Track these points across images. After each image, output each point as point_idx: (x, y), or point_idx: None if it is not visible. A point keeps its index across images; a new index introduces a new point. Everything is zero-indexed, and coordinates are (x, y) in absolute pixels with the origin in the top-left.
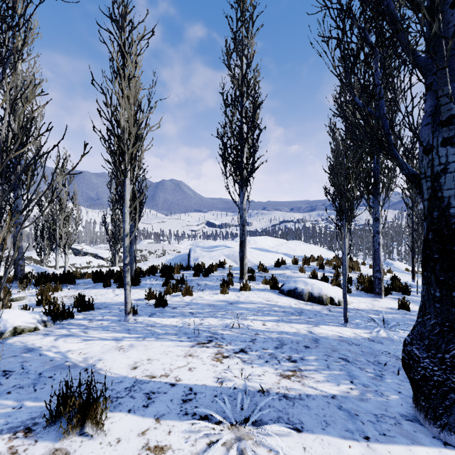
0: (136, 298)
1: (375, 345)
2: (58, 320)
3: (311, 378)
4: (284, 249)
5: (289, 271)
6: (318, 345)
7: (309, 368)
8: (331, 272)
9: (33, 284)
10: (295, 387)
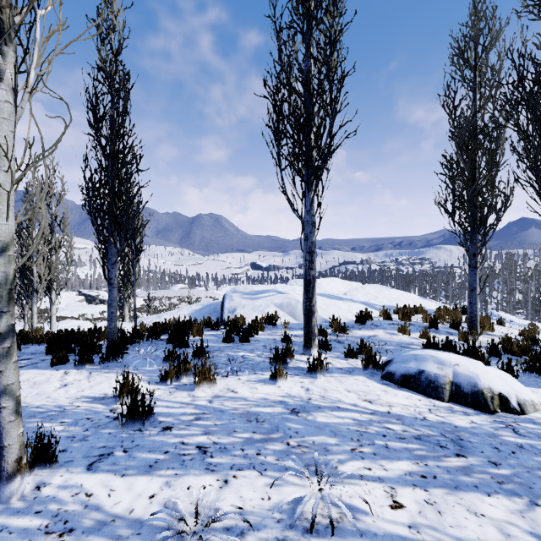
0: (98, 395)
1: None
2: None
3: None
4: (361, 295)
5: (382, 331)
6: None
7: None
8: (450, 333)
9: None
10: None
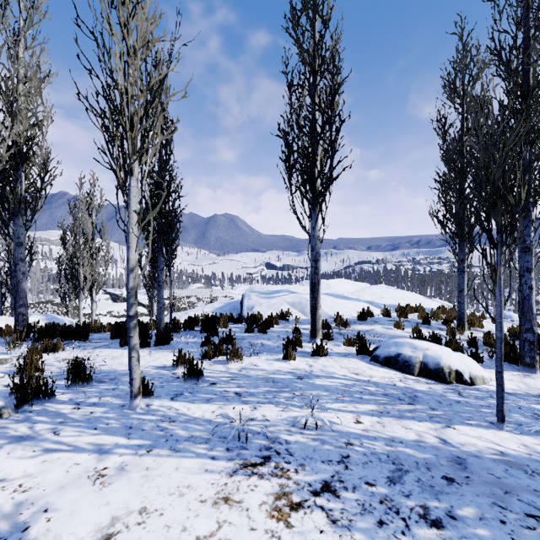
0: (160, 365)
1: None
2: (26, 405)
3: None
4: (367, 295)
5: (380, 326)
6: (470, 474)
7: None
8: (441, 329)
9: (31, 339)
10: None
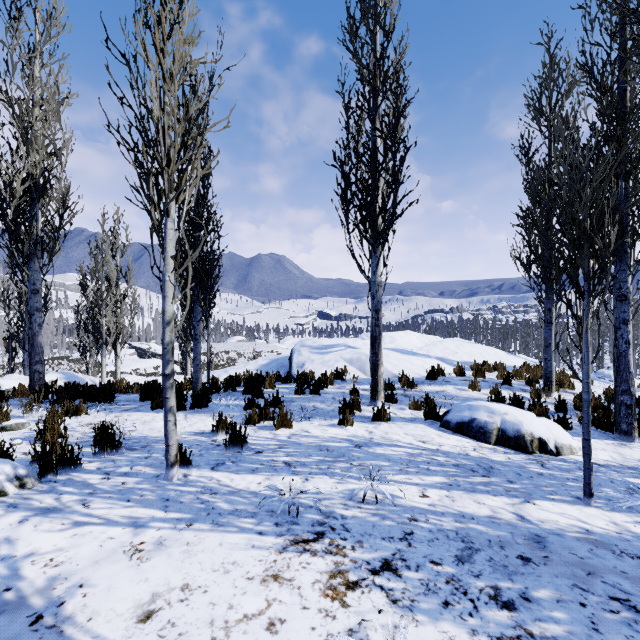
0: (198, 431)
1: None
2: (50, 474)
3: None
4: (438, 350)
5: (452, 387)
6: (549, 554)
7: (552, 632)
8: (524, 390)
9: (49, 401)
10: None
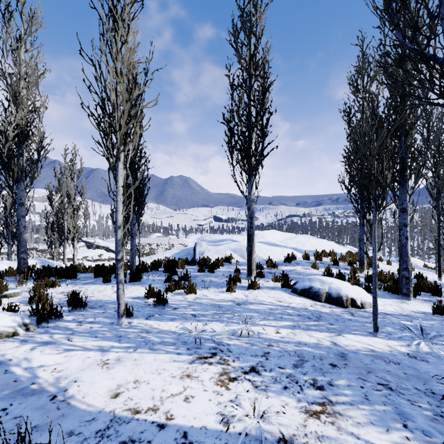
0: (135, 296)
1: (420, 365)
2: (44, 323)
3: (348, 417)
4: (293, 243)
5: (300, 267)
6: (347, 362)
7: (342, 400)
8: (347, 269)
9: (33, 278)
10: (328, 433)
